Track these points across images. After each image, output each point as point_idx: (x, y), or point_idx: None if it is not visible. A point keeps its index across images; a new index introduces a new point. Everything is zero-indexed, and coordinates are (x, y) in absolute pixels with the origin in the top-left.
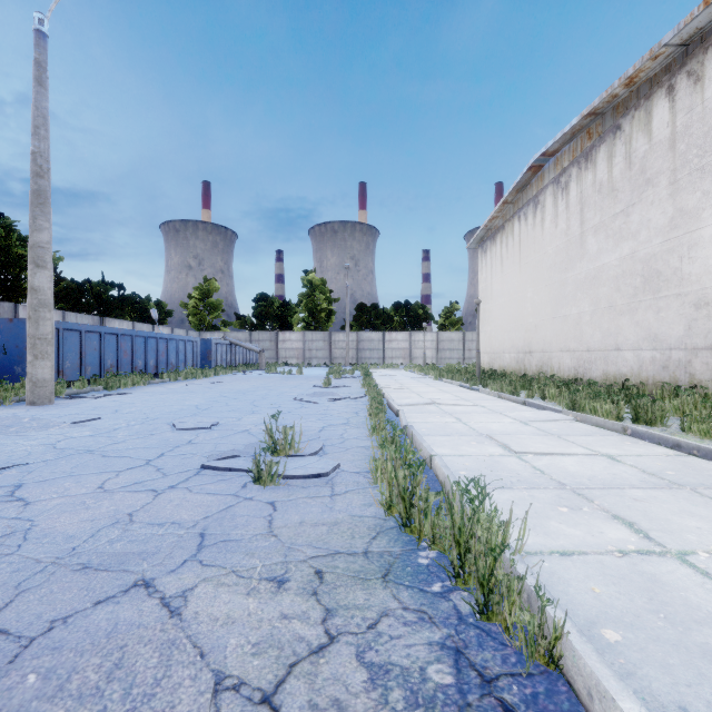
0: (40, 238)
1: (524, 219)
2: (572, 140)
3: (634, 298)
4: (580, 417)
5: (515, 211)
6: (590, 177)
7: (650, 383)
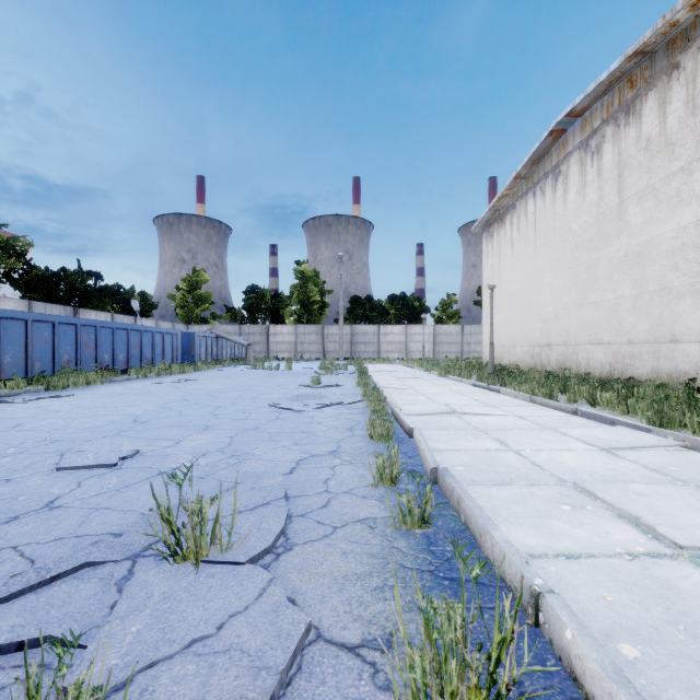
0: None
1: (541, 195)
2: (606, 94)
3: None
4: (691, 442)
5: (529, 187)
6: (632, 134)
7: None
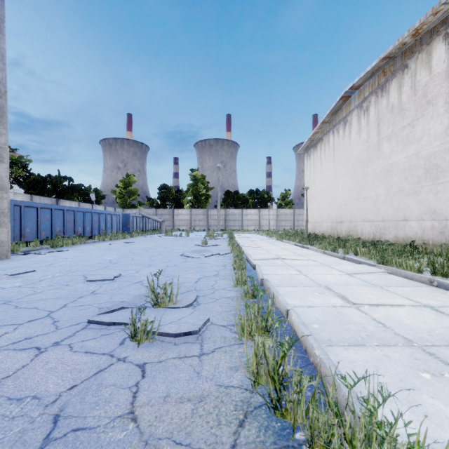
0: None
1: (337, 133)
2: (371, 77)
3: (418, 184)
4: (391, 270)
5: (330, 128)
6: (384, 102)
7: (430, 243)
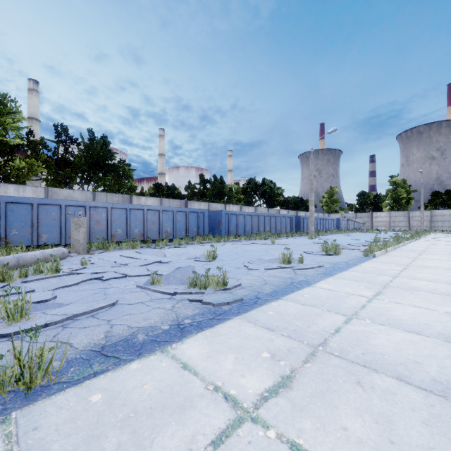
0: (312, 198)
1: None
2: None
3: None
4: None
5: None
6: None
7: None
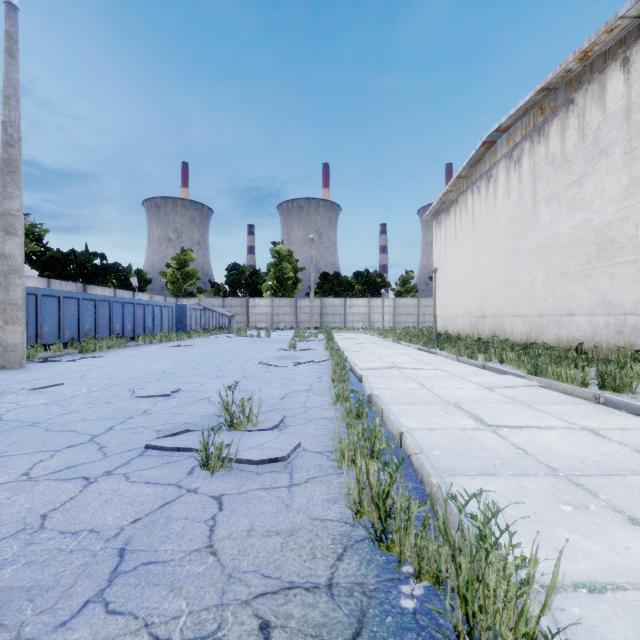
0: (10, 206)
1: (477, 192)
2: (524, 116)
3: (588, 265)
4: (545, 383)
5: (468, 185)
6: (542, 150)
7: (604, 347)
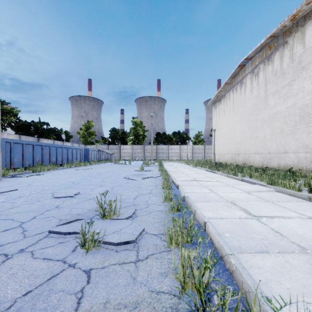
0: None
1: (235, 91)
2: (260, 51)
3: (295, 127)
4: (278, 189)
5: (231, 88)
6: (270, 68)
7: (304, 169)
